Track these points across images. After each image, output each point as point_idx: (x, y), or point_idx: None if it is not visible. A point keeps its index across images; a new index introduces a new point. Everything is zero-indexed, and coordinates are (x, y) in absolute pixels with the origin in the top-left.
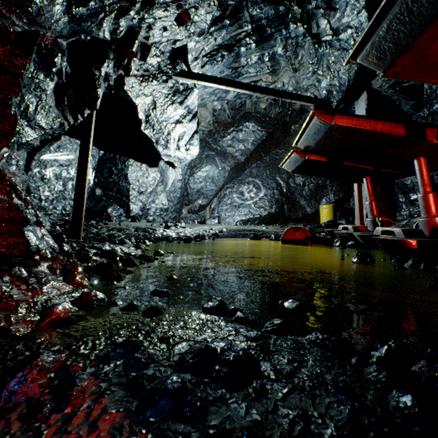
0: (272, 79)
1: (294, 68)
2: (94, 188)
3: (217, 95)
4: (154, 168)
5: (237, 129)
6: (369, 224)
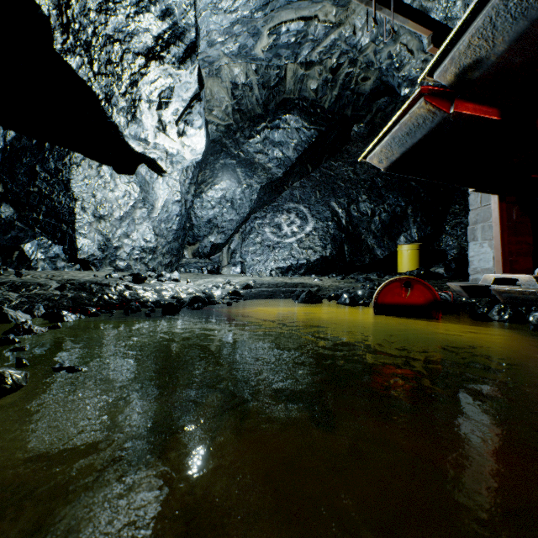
0: (335, 16)
1: None
2: None
3: (239, 40)
4: (127, 176)
5: (272, 125)
6: None
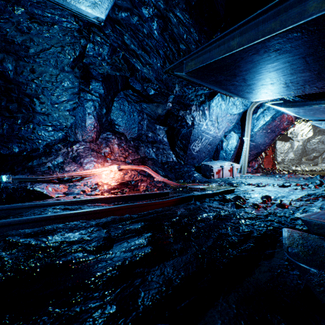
0: None
1: None
2: None
3: None
4: (287, 142)
5: None
6: None
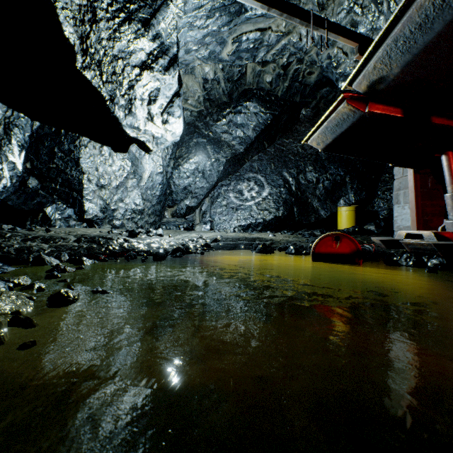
0: (285, 27)
1: (321, 2)
2: (24, 177)
3: (209, 47)
4: (122, 154)
5: (235, 111)
6: (452, 230)
